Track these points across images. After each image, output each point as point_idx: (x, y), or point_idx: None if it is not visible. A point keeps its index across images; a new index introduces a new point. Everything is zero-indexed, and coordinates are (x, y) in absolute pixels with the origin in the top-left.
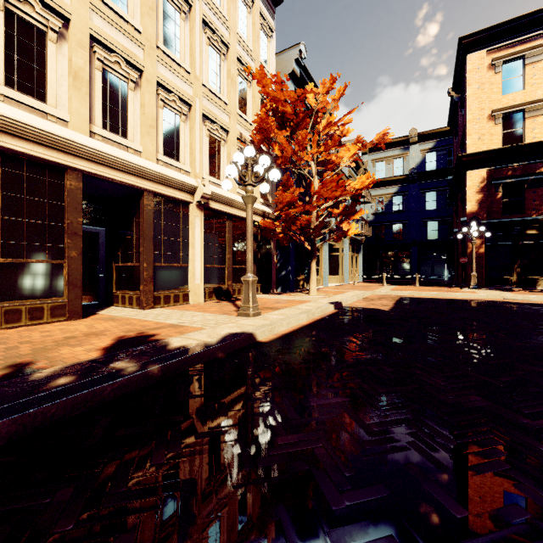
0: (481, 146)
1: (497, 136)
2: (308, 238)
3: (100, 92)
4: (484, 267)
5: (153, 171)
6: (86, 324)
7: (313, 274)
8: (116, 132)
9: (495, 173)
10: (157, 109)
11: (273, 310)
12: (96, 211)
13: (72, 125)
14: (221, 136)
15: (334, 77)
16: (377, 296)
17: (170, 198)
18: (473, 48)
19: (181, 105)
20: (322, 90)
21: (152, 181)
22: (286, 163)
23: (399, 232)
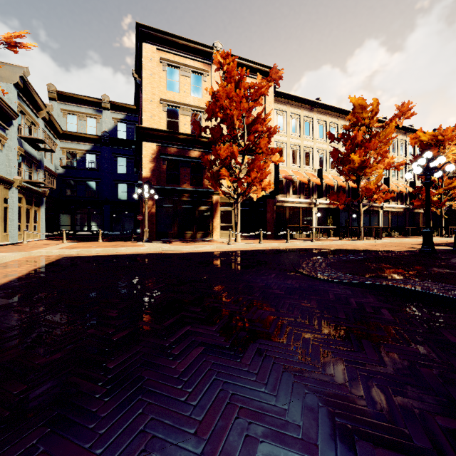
0: (153, 124)
1: (164, 120)
2: None
3: None
4: (155, 224)
5: None
6: None
7: None
8: None
9: (162, 149)
10: None
11: None
12: None
13: None
14: None
15: None
16: (29, 259)
17: None
18: (148, 40)
19: None
20: None
21: None
22: None
23: (92, 190)
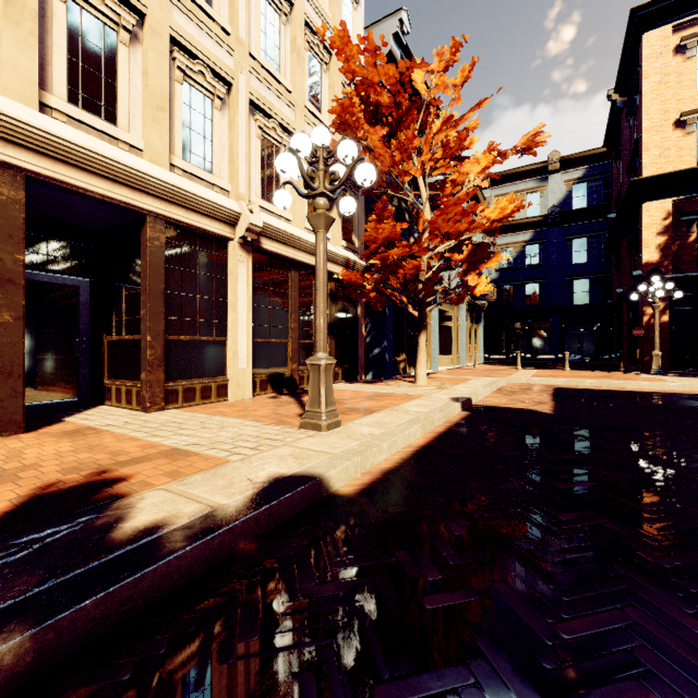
0: (664, 166)
1: (689, 150)
2: (414, 299)
3: (63, 38)
4: (668, 343)
5: (163, 182)
6: (18, 446)
7: (421, 353)
8: (96, 113)
9: (685, 205)
10: (172, 83)
11: (362, 413)
12: (74, 251)
13: (1, 86)
14: (280, 139)
15: (458, 42)
16: (518, 386)
17: (194, 231)
18: (652, 24)
19: (213, 82)
20: (438, 65)
21: (161, 200)
22: (381, 183)
23: (533, 295)
